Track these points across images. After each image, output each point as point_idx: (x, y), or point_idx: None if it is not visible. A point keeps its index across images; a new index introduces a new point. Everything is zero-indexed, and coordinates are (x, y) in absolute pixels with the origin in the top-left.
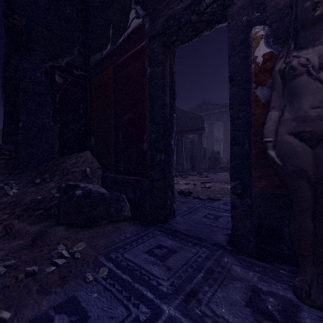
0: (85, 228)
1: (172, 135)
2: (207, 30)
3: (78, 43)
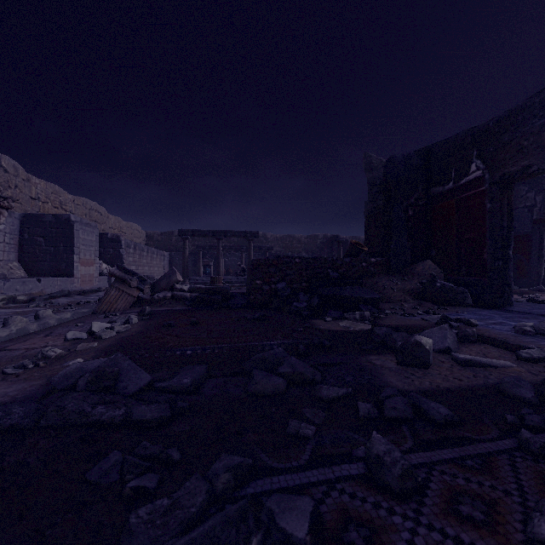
0: (441, 306)
1: (510, 247)
2: (540, 175)
3: (422, 180)
